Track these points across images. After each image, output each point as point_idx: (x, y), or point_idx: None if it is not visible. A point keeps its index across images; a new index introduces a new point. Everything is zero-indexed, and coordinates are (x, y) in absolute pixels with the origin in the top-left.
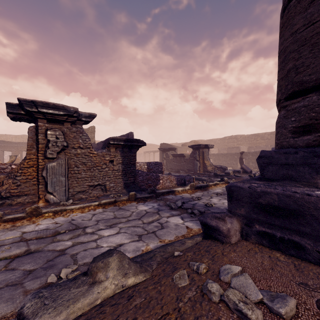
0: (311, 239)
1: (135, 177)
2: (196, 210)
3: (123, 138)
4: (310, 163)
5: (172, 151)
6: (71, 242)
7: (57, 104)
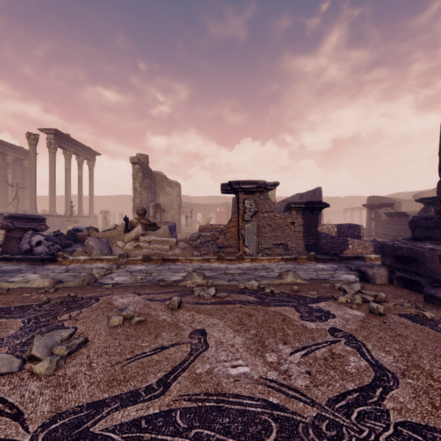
0: (425, 279)
1: (318, 239)
2: None
3: (303, 202)
4: (440, 226)
5: (387, 208)
6: (266, 273)
7: (252, 181)
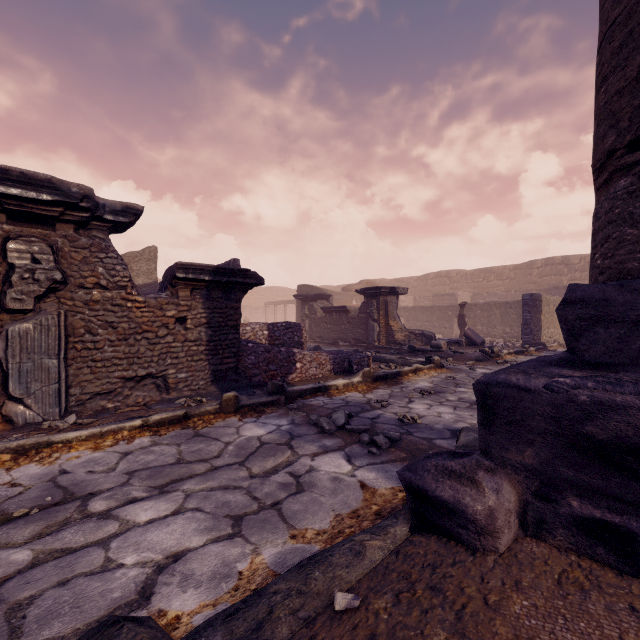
0: None
1: (240, 356)
2: (382, 436)
3: (208, 266)
4: None
5: (323, 300)
6: (32, 551)
7: (33, 174)
